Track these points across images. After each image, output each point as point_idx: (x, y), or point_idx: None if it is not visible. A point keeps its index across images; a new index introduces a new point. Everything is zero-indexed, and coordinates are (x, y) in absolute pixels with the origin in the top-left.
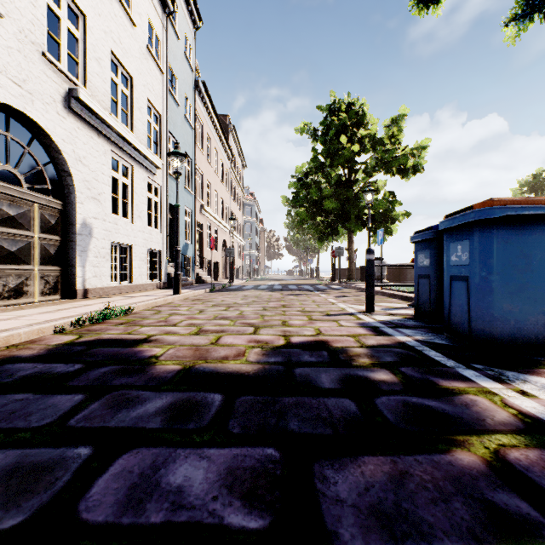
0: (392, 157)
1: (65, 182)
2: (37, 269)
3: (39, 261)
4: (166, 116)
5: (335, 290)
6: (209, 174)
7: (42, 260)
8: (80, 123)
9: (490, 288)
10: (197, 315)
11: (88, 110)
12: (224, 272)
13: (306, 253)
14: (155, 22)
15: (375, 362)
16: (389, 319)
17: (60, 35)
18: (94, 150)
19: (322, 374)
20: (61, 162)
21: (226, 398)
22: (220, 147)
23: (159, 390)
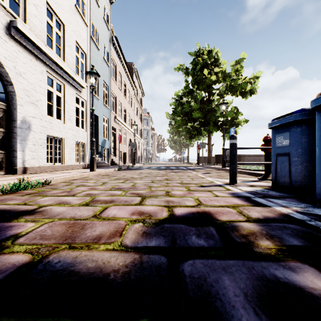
0: (236, 84)
1: (8, 90)
2: None
3: None
4: (89, 54)
5: (201, 169)
6: (120, 97)
7: None
8: (20, 48)
9: None
10: (98, 186)
11: (26, 39)
12: (130, 159)
13: (181, 148)
14: None
15: (282, 247)
16: (253, 190)
17: None
18: (33, 69)
19: (223, 276)
20: (4, 74)
21: None
22: (128, 81)
23: None
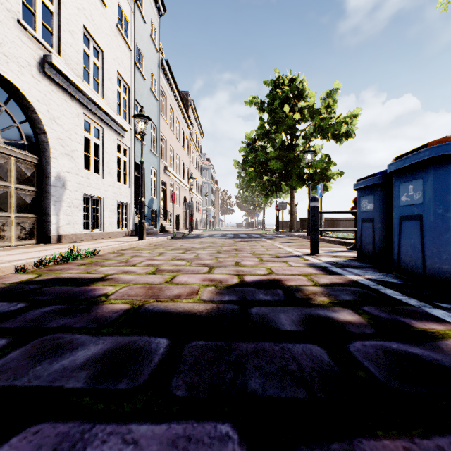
0: (328, 124)
1: (40, 139)
2: (14, 216)
3: (15, 209)
4: (134, 87)
5: (279, 238)
6: (171, 141)
7: (18, 208)
8: (54, 87)
9: (448, 225)
10: (156, 257)
11: (61, 75)
12: (185, 224)
13: (254, 208)
14: (124, 5)
15: (334, 301)
16: (334, 260)
17: (35, 7)
18: (68, 112)
19: (280, 314)
20: (37, 120)
21: (172, 344)
22: (182, 118)
23: (98, 333)
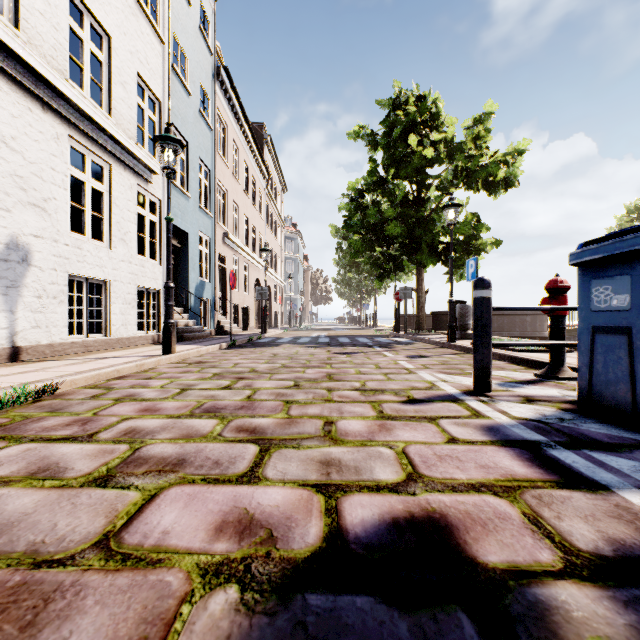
0: (477, 165)
1: None
2: None
3: None
4: (168, 103)
5: (403, 346)
6: (235, 194)
7: None
8: (4, 82)
9: None
10: (166, 401)
11: (18, 62)
12: (257, 320)
13: (361, 296)
14: None
15: None
16: (537, 415)
17: None
18: (35, 130)
19: None
20: None
21: None
22: (252, 161)
23: None
